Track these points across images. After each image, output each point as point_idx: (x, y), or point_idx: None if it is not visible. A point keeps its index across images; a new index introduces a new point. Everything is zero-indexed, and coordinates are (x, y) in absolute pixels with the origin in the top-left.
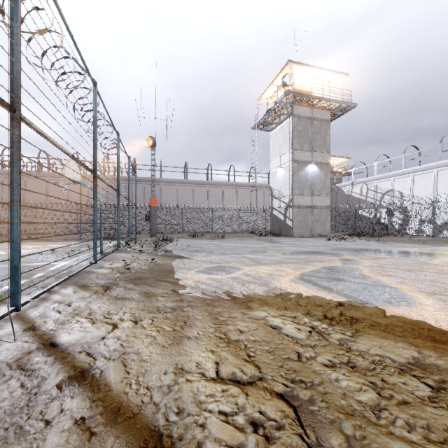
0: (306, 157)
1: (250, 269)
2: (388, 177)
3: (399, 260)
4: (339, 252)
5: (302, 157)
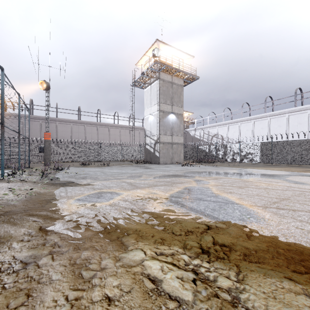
0: (168, 109)
1: (128, 193)
2: (215, 126)
3: (230, 179)
4: (192, 174)
5: (166, 108)
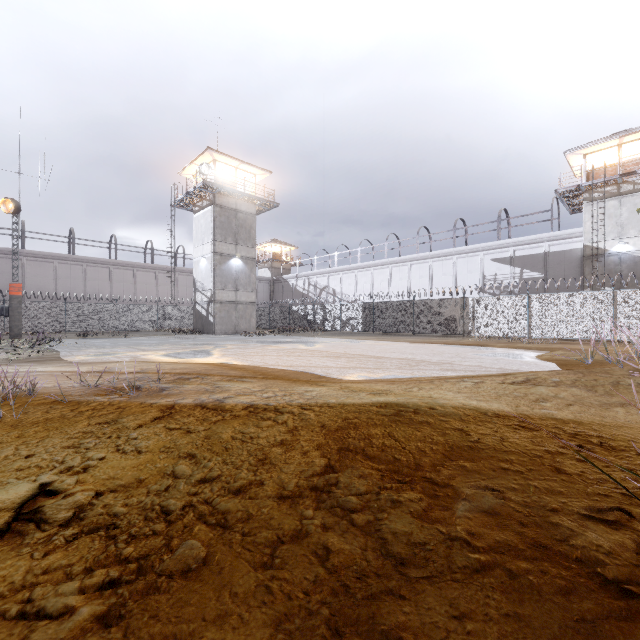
0: (230, 250)
1: (133, 353)
2: (325, 273)
3: (256, 345)
4: (227, 343)
5: (226, 249)
